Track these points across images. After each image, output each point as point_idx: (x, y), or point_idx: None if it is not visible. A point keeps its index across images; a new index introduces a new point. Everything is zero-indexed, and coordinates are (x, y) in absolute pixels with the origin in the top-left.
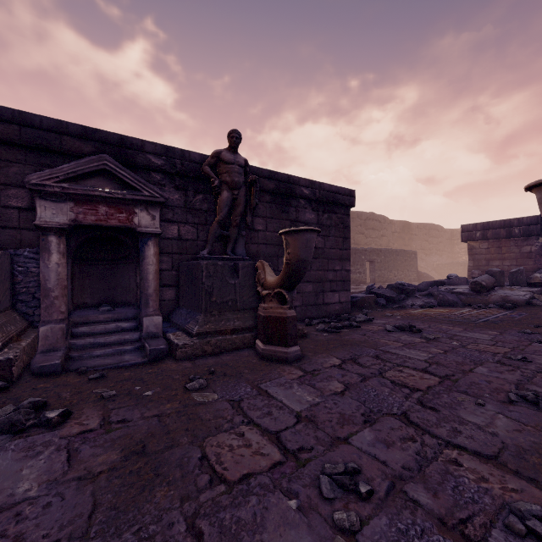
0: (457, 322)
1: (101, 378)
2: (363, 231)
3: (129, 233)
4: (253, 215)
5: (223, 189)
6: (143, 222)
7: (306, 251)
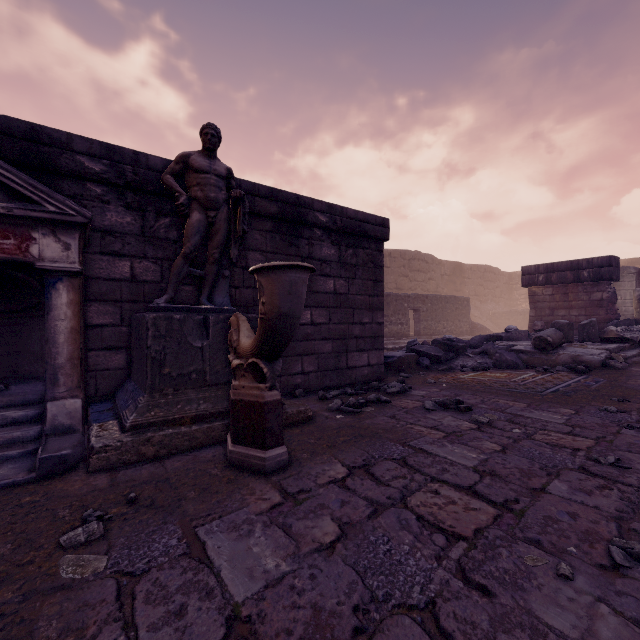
0: (519, 393)
1: None
2: (407, 273)
3: (36, 270)
4: (247, 248)
5: (194, 208)
6: (48, 253)
7: (289, 299)
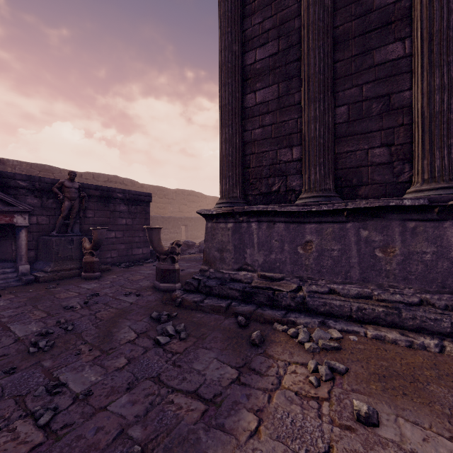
0: (190, 260)
1: (4, 289)
2: (186, 203)
3: (8, 224)
4: (86, 209)
5: (66, 200)
6: (19, 221)
7: (101, 236)
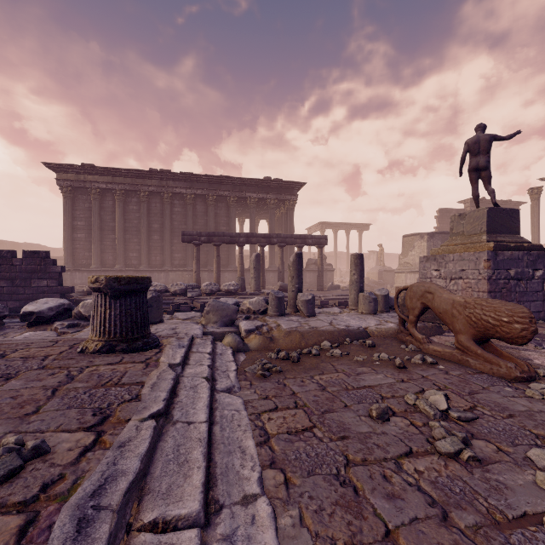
0: None
1: None
2: None
3: None
4: None
5: None
6: None
7: None
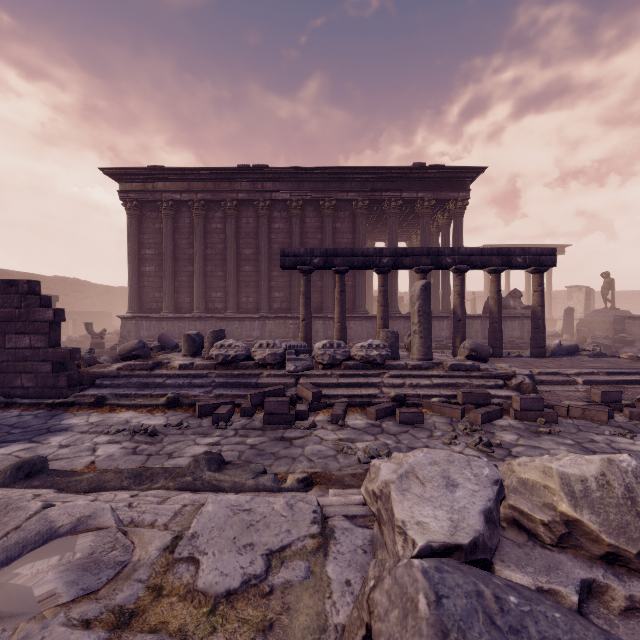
0: None
1: None
2: (69, 294)
3: None
4: None
5: None
6: None
7: None
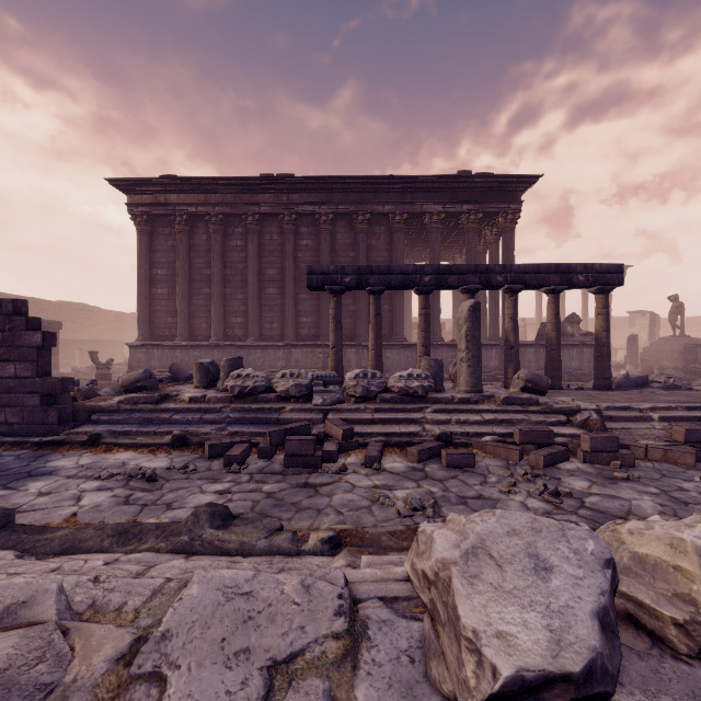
0: None
1: None
2: (75, 320)
3: None
4: None
5: None
6: None
7: None
